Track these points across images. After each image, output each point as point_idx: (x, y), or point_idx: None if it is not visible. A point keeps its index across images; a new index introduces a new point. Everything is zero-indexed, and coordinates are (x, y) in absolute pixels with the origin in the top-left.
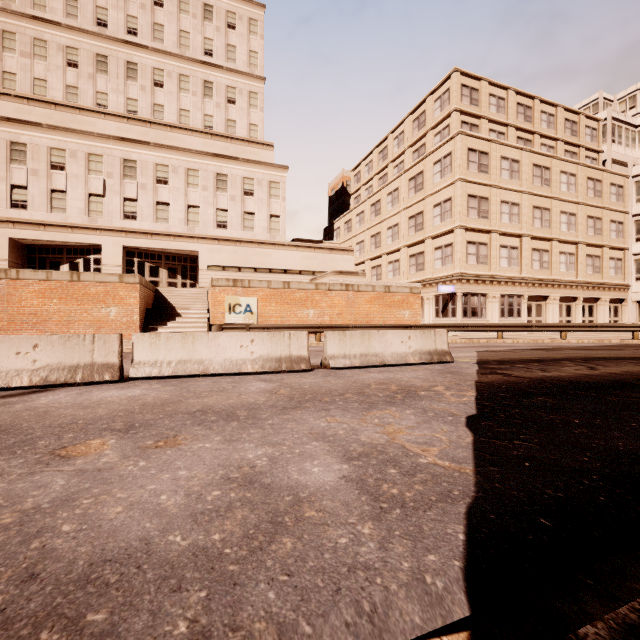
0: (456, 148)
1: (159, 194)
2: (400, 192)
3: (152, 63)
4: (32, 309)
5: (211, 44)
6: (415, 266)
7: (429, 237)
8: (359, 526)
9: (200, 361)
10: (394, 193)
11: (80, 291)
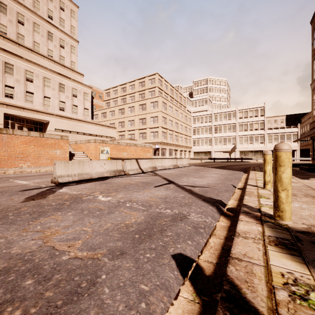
0: (159, 100)
1: (28, 87)
2: (135, 108)
3: (16, 9)
4: (20, 150)
5: (52, 13)
6: (142, 137)
7: (149, 128)
8: (235, 172)
9: (164, 166)
10: (132, 108)
11: (43, 142)
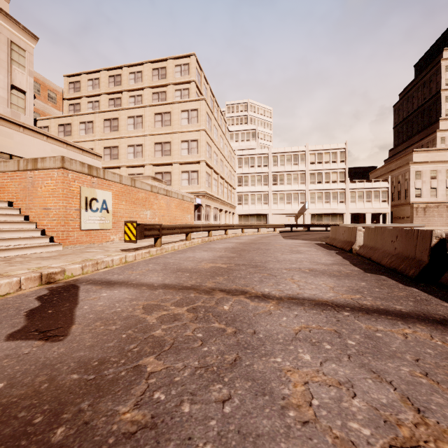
0: (202, 108)
1: None
2: (145, 120)
3: None
4: None
5: None
6: None
7: (178, 162)
8: None
9: None
10: (137, 118)
11: None
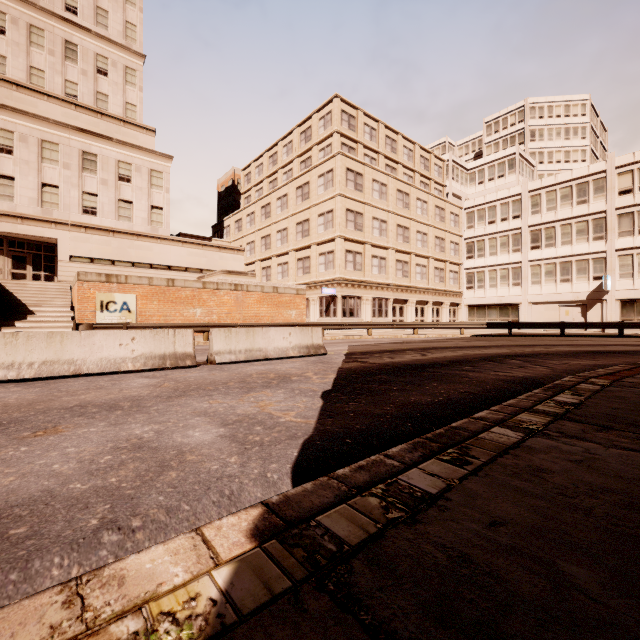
0: (337, 166)
1: None
2: (289, 198)
3: None
4: None
5: (75, 0)
6: (302, 269)
7: (314, 243)
8: (228, 459)
9: (71, 361)
10: (283, 198)
11: None
